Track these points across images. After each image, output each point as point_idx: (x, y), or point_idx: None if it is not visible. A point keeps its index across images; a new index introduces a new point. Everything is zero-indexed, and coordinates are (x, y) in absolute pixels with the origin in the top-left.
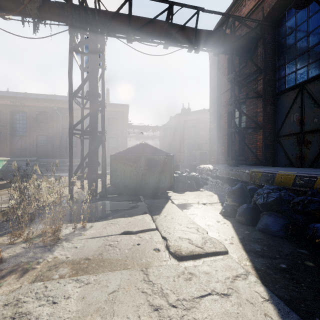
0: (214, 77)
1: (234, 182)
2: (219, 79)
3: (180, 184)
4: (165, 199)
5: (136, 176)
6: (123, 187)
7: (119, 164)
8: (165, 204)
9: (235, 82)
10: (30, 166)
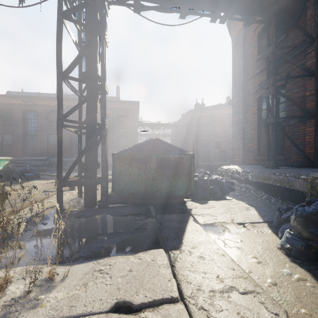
0: (238, 61)
1: (274, 189)
2: (246, 62)
3: (201, 190)
4: (184, 214)
5: (145, 180)
6: (128, 194)
7: (124, 165)
8: (186, 224)
9: (274, 58)
10: (39, 165)
